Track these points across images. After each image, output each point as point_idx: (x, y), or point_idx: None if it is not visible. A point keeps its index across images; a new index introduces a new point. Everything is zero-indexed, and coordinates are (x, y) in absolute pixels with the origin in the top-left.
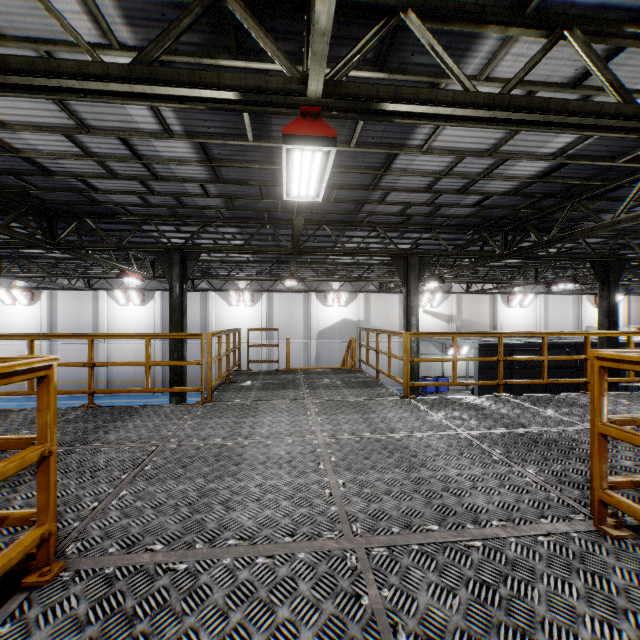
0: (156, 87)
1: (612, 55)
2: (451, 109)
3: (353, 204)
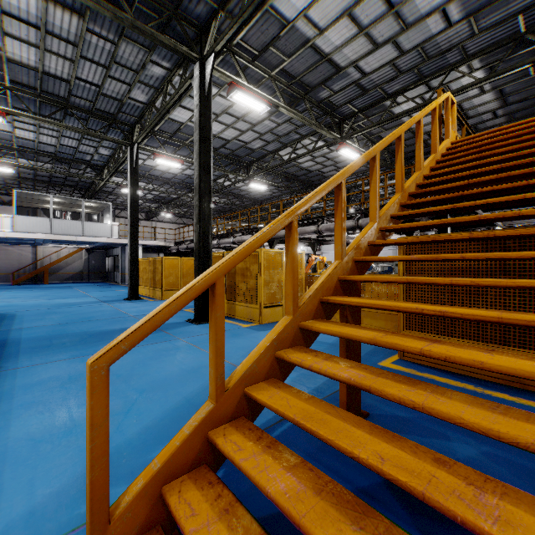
0: (497, 77)
1: None
2: None
3: None
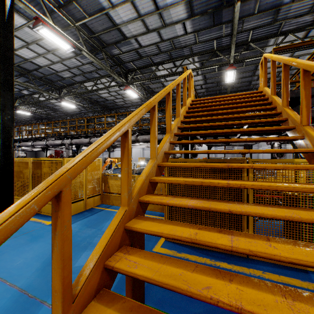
0: (205, 68)
1: (308, 31)
2: (259, 57)
3: (247, 82)
